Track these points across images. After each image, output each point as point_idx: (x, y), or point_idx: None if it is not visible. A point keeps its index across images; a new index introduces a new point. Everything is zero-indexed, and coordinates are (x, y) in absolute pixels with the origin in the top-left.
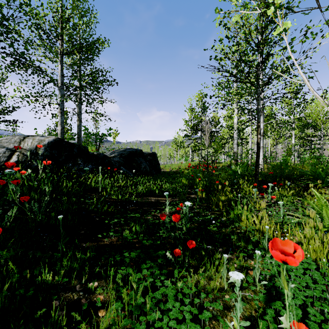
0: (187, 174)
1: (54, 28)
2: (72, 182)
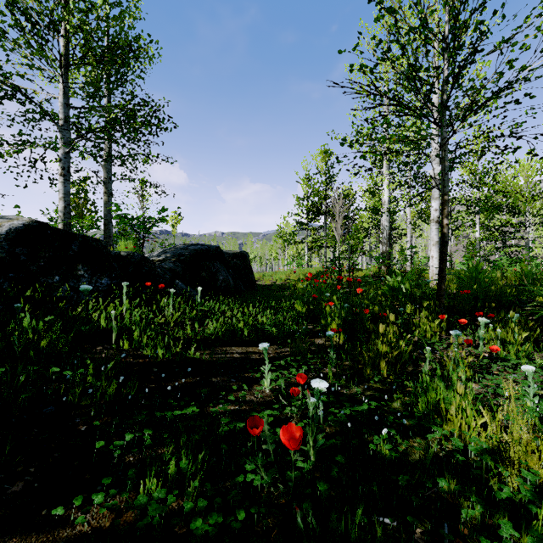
0: (302, 291)
1: (47, 9)
2: (49, 320)
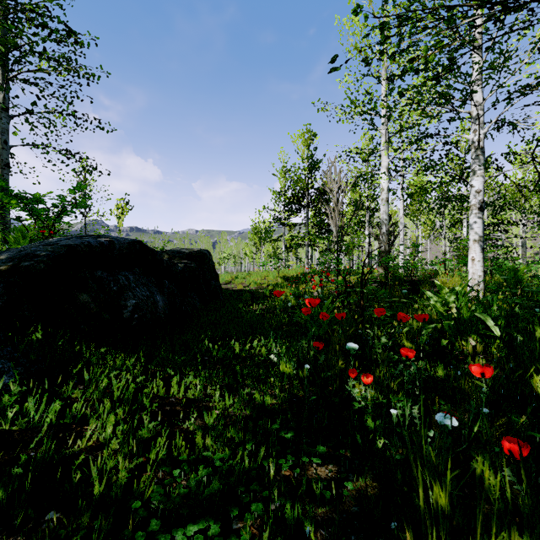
0: (284, 306)
1: None
2: None
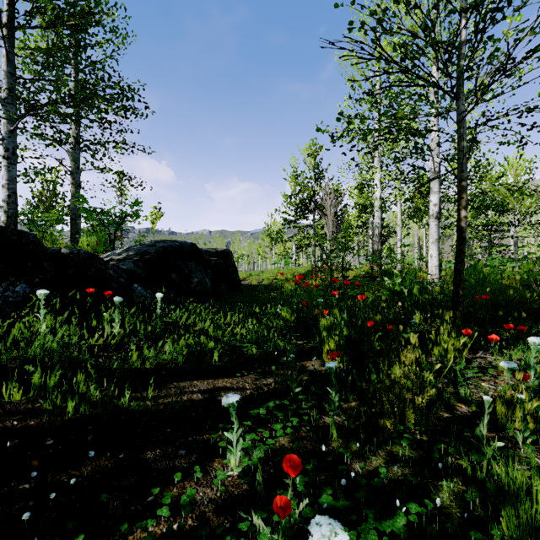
0: (290, 293)
1: None
2: None
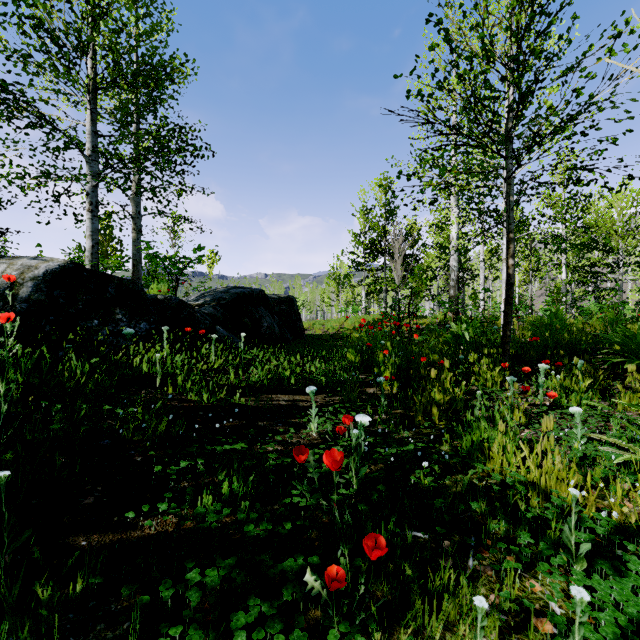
0: (357, 340)
1: (74, 29)
2: (93, 363)
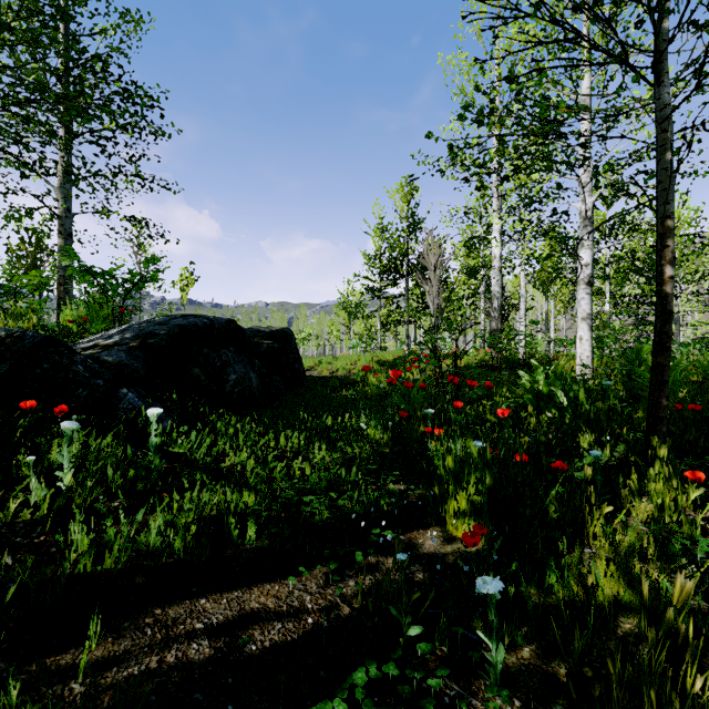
0: (377, 390)
1: None
2: None
